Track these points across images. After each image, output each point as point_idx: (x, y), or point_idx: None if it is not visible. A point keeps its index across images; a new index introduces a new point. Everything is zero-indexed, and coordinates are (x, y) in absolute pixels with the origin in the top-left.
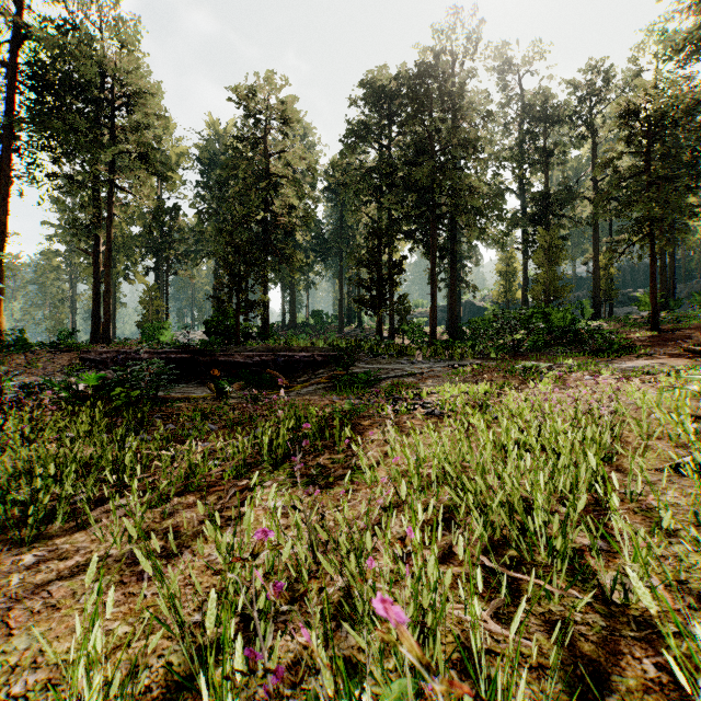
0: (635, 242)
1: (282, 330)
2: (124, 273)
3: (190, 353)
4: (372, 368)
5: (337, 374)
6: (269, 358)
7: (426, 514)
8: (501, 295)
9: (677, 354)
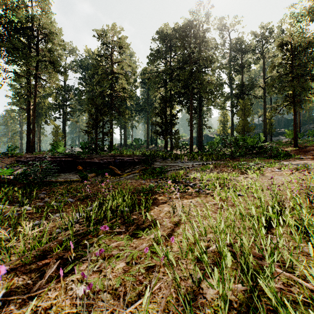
0: (287, 105)
1: (120, 147)
2: (44, 120)
3: (72, 157)
4: (163, 165)
5: (145, 168)
6: (111, 160)
7: None
8: (221, 131)
9: None
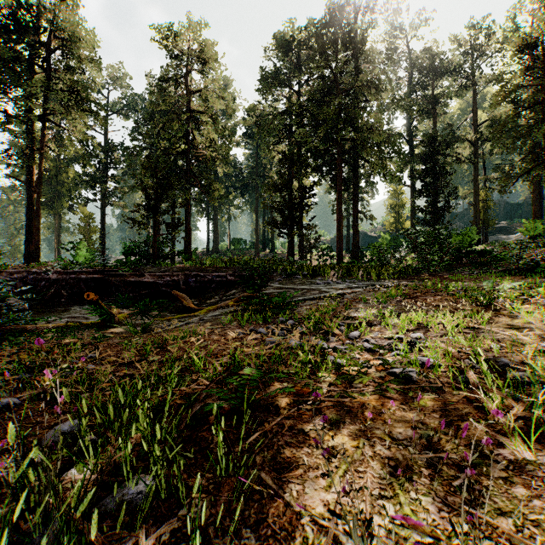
0: (534, 168)
1: (206, 254)
2: (67, 204)
3: (102, 273)
4: (286, 289)
5: (249, 295)
6: (180, 278)
7: None
8: (391, 225)
9: None
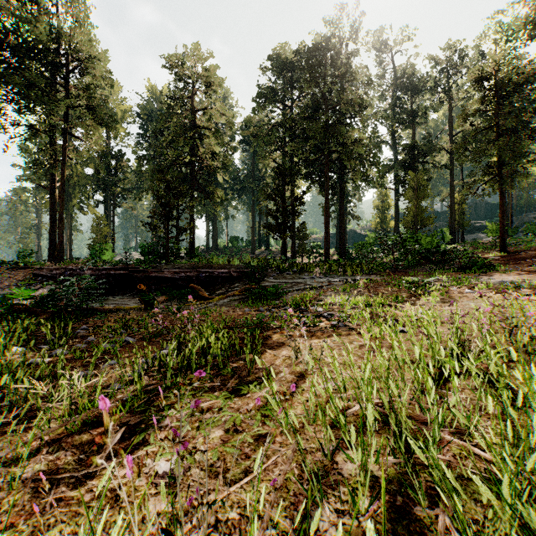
0: (488, 181)
1: (206, 251)
2: (79, 205)
3: (126, 269)
4: (279, 282)
5: (250, 287)
6: (193, 274)
7: (369, 494)
8: (377, 224)
9: (533, 270)
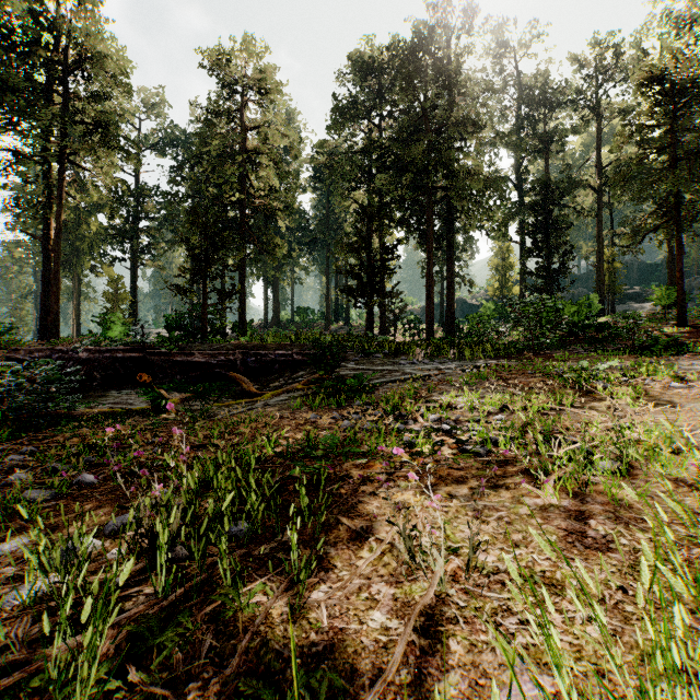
0: (662, 225)
1: (264, 327)
2: (89, 264)
3: (141, 351)
4: (364, 370)
5: (320, 377)
6: (237, 358)
7: None
8: (496, 291)
9: None
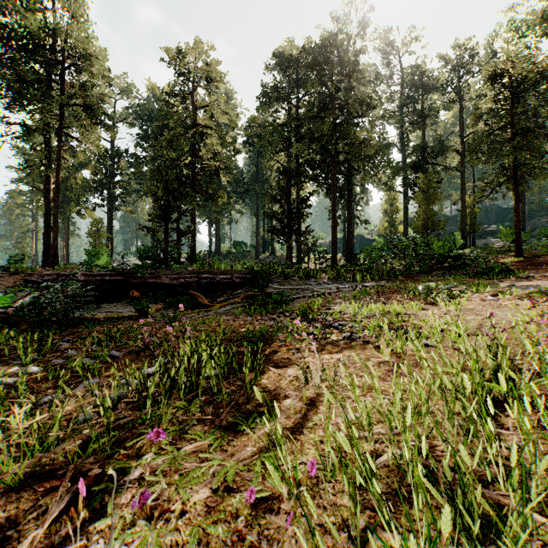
0: (504, 182)
1: (209, 257)
2: (76, 209)
3: (123, 275)
4: (284, 289)
5: (253, 294)
6: (193, 280)
7: None
8: (386, 229)
9: None
